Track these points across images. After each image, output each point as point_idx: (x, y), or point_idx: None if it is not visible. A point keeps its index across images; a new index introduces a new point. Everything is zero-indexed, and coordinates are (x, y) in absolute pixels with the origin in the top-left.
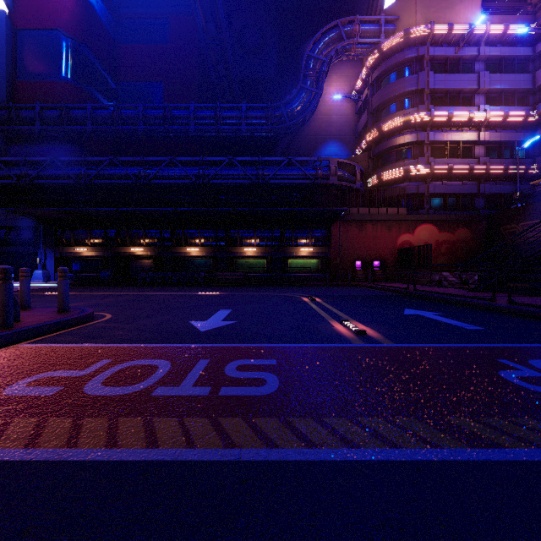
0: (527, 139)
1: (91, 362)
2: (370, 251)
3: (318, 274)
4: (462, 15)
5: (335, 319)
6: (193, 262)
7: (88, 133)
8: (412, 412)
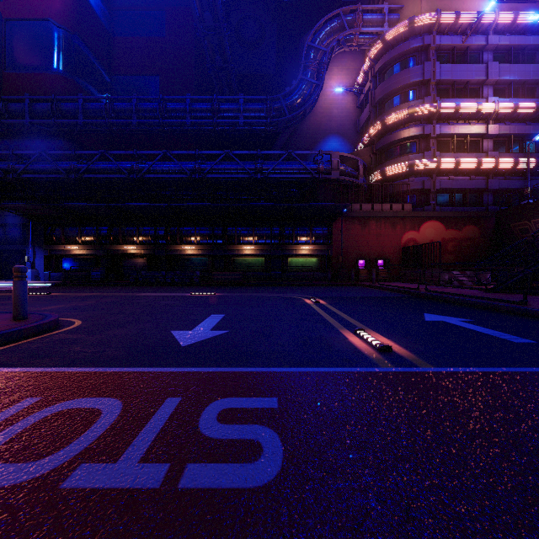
0: (537, 132)
1: (7, 402)
2: (374, 249)
3: (319, 273)
4: (470, 3)
5: (346, 327)
6: (188, 261)
7: (79, 126)
8: None
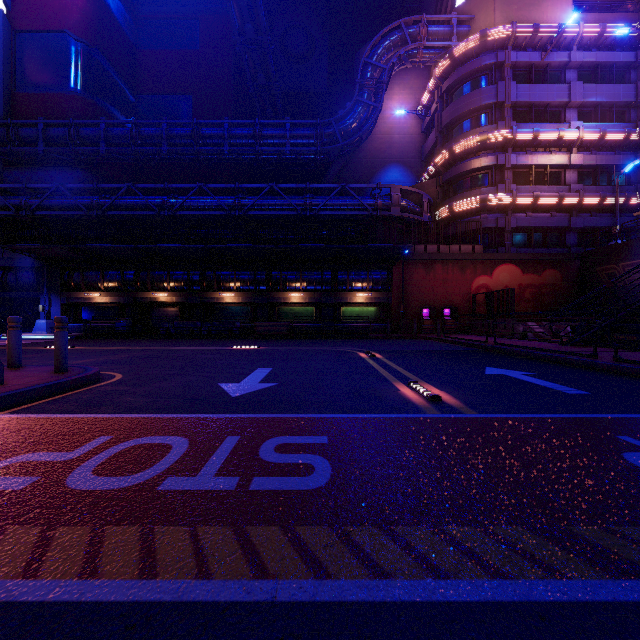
0: (627, 162)
1: (85, 439)
2: (440, 297)
3: (377, 324)
4: (550, 14)
5: (400, 380)
6: (227, 310)
7: (101, 155)
8: (518, 516)
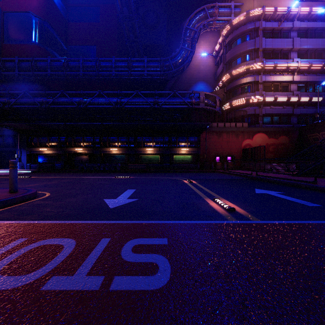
0: (323, 79)
1: (8, 241)
2: (225, 150)
3: (192, 164)
4: (283, 2)
5: (208, 197)
6: (113, 157)
7: (48, 76)
8: (323, 322)
